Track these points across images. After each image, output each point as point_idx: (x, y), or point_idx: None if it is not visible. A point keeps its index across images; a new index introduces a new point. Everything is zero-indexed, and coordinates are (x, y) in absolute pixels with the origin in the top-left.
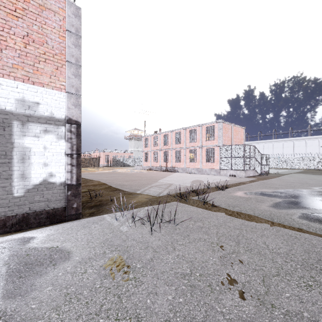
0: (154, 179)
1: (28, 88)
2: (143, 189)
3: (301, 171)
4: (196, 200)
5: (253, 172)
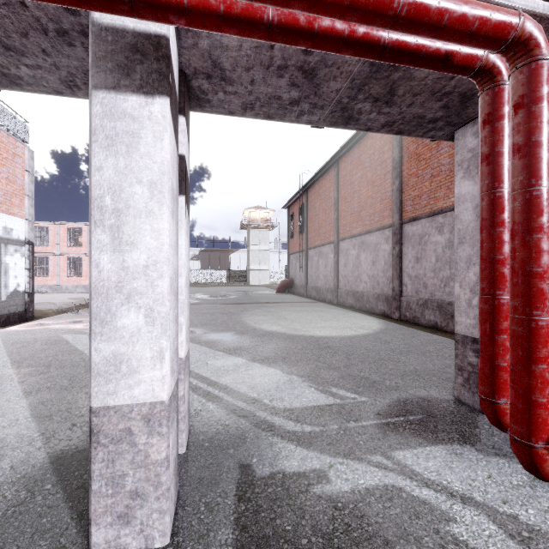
0: None
1: (8, 218)
2: None
3: None
4: None
5: None
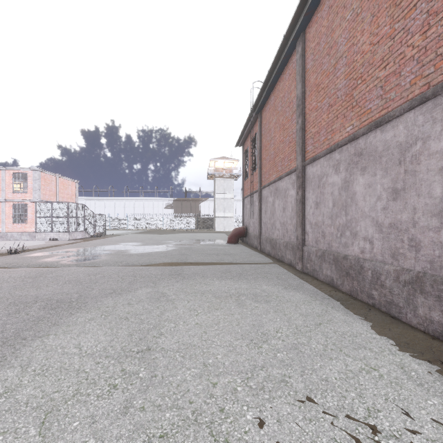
0: None
1: None
2: None
3: (142, 232)
4: None
5: (83, 234)
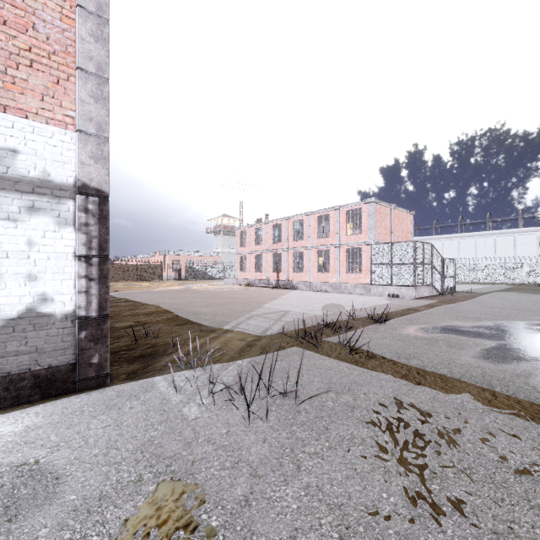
0: (256, 302)
1: None
2: (235, 322)
3: (509, 288)
4: (335, 344)
5: (430, 289)
